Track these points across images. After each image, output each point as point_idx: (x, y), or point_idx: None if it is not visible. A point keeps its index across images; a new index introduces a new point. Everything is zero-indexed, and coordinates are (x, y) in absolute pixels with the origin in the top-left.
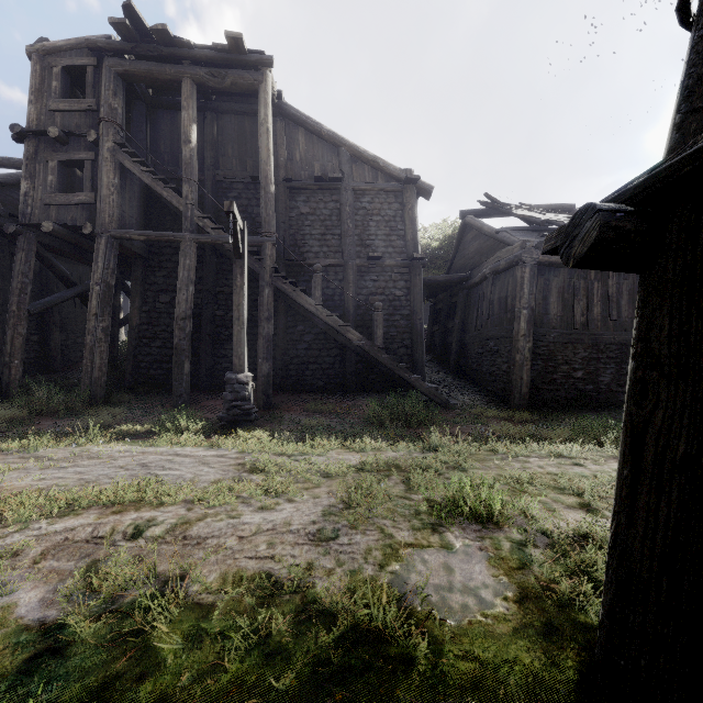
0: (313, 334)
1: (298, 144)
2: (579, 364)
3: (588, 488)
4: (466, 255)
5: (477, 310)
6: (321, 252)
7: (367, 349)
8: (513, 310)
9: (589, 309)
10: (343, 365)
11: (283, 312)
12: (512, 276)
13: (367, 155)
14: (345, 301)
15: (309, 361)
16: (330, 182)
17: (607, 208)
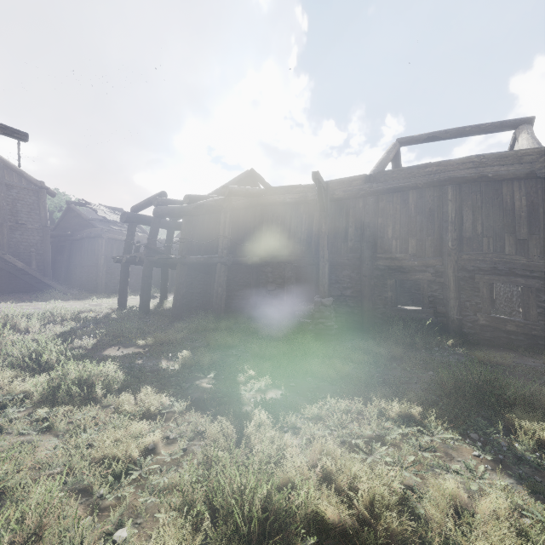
0: None
1: None
2: None
3: None
4: (70, 223)
5: (79, 252)
6: None
7: (27, 270)
8: (98, 255)
9: None
10: None
11: None
12: (98, 241)
13: (16, 168)
14: (1, 244)
15: None
16: None
17: (118, 258)
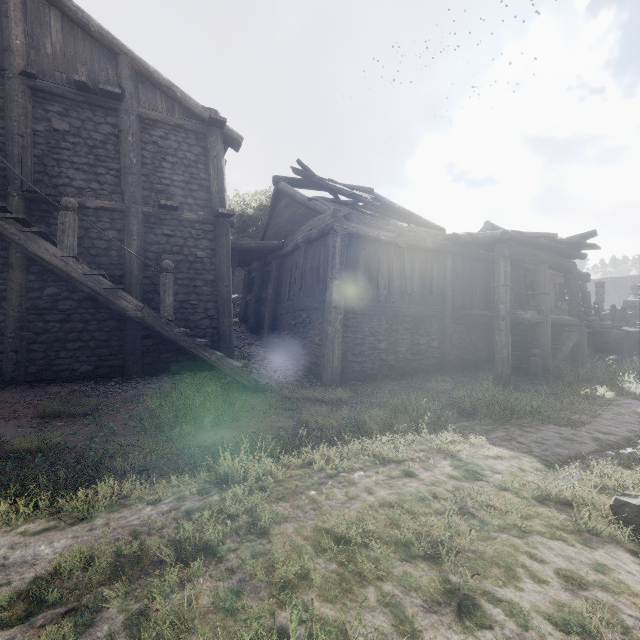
0: (74, 300)
1: (49, 30)
2: (383, 335)
3: (441, 537)
4: (279, 223)
5: (290, 279)
6: (88, 188)
7: (150, 322)
8: (325, 280)
9: (390, 283)
10: (123, 341)
11: (20, 266)
12: (324, 245)
13: (159, 77)
14: (126, 258)
15: (66, 338)
16: (102, 97)
17: None
